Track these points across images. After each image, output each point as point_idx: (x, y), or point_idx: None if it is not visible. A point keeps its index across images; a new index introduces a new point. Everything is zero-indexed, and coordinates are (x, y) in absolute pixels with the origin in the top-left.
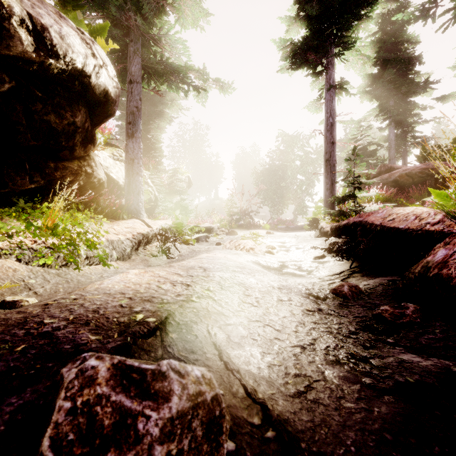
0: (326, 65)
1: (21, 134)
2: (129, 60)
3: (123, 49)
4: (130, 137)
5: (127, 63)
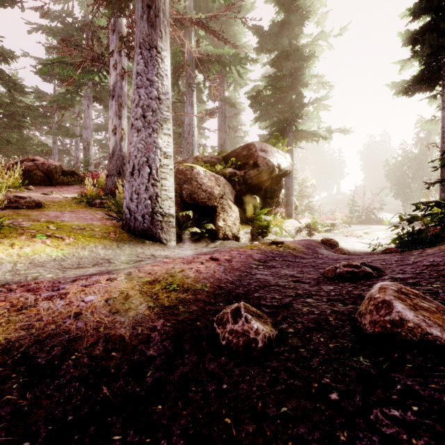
0: (442, 87)
1: (267, 194)
2: (286, 135)
3: (282, 129)
4: (287, 176)
5: (283, 135)
